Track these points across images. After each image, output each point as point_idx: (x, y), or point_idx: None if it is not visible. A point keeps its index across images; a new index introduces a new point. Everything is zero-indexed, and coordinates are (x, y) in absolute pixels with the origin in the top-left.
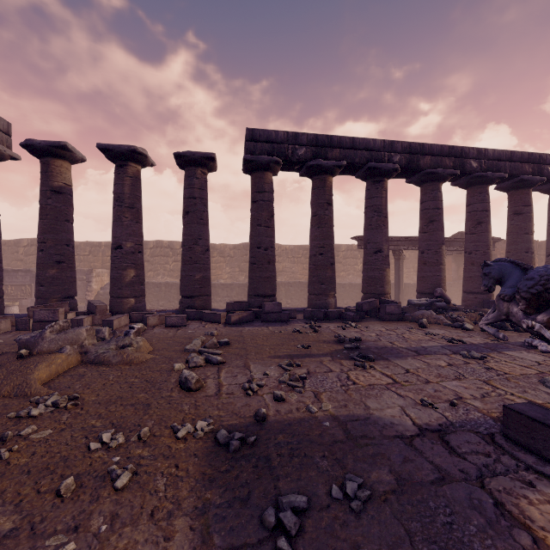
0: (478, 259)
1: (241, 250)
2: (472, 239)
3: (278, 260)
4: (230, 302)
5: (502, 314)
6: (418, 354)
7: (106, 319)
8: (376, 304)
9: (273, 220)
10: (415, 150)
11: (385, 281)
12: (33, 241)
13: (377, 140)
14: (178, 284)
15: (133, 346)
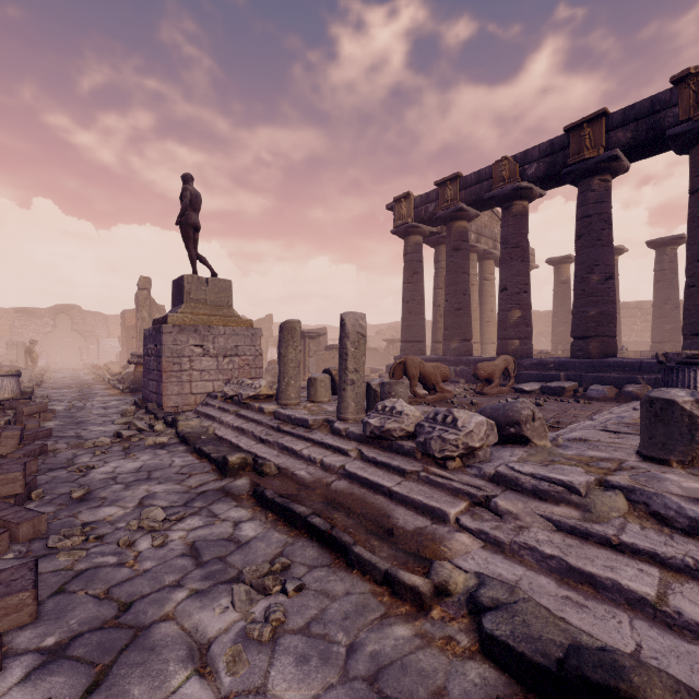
0: None
1: None
2: None
3: None
4: None
5: None
6: None
7: None
8: None
9: None
10: None
11: None
12: None
13: None
14: (648, 342)
15: (624, 354)
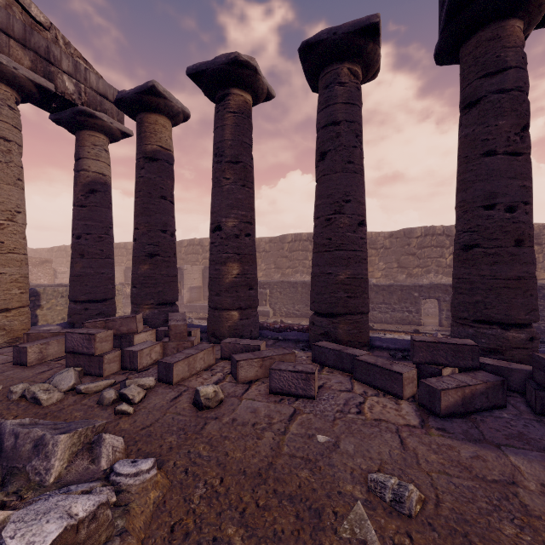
0: None
1: (401, 238)
2: None
3: None
4: (424, 340)
5: None
6: None
7: (166, 358)
8: None
9: (528, 136)
10: None
11: None
12: (190, 242)
13: None
14: None
15: None
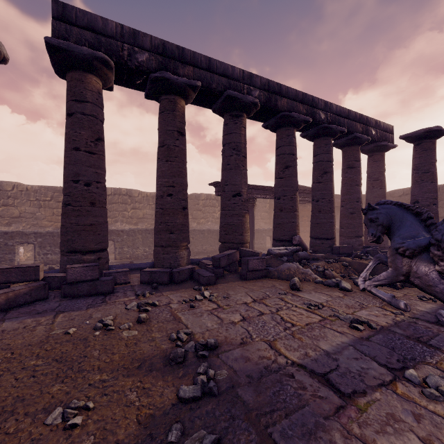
0: (324, 206)
1: None
2: (319, 187)
3: (139, 207)
4: (1, 267)
5: (400, 274)
6: (341, 398)
7: None
8: (236, 257)
9: (102, 145)
10: (273, 89)
11: (244, 228)
12: None
13: (236, 68)
14: None
15: None
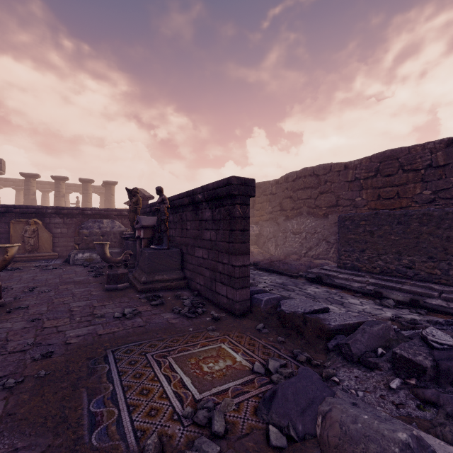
0: None
1: None
2: None
3: None
4: None
5: None
6: None
7: None
8: None
9: None
10: None
11: None
12: None
13: (17, 179)
14: None
15: None
